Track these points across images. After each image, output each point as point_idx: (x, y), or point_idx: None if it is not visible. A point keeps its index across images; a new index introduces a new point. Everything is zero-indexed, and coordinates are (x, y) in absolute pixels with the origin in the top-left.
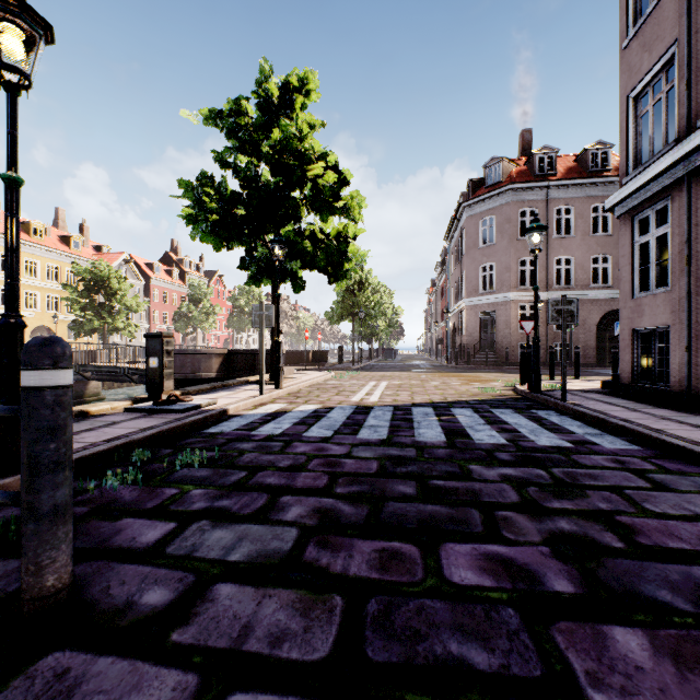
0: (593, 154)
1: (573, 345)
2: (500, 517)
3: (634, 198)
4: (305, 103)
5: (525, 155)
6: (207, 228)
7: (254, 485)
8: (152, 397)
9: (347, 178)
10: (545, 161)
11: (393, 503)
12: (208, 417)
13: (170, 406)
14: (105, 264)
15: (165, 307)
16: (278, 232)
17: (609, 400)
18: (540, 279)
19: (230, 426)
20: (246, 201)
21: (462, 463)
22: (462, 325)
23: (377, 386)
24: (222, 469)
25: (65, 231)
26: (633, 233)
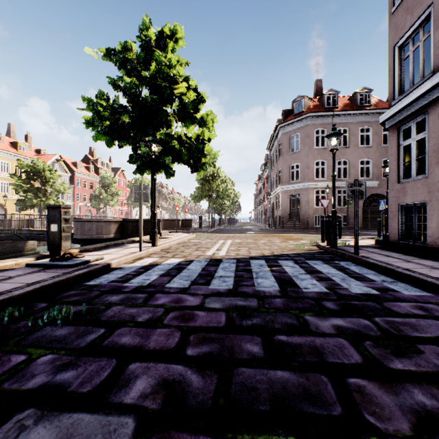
0: (360, 95)
1: (348, 216)
2: (353, 388)
3: (400, 114)
4: (175, 48)
5: (318, 96)
6: (101, 130)
7: (107, 346)
8: (53, 254)
9: (203, 97)
10: (331, 99)
11: (242, 369)
12: (92, 270)
13: (63, 262)
14: (41, 161)
15: (85, 191)
16: (154, 134)
17: (386, 253)
18: (328, 174)
19: (108, 278)
20: (131, 112)
21: (297, 313)
22: (278, 203)
23: (225, 244)
24: (83, 326)
25: (14, 139)
26: (399, 139)
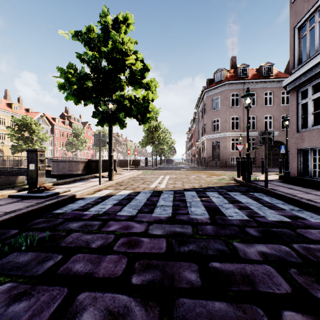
0: (265, 68)
1: (256, 157)
2: None
3: (299, 79)
4: (127, 31)
5: (233, 68)
6: (70, 92)
7: (61, 274)
8: (31, 187)
9: (148, 67)
10: (243, 70)
11: (182, 300)
12: (60, 201)
13: (38, 193)
14: (29, 117)
15: (61, 139)
16: (111, 95)
17: (289, 186)
18: (241, 126)
19: (72, 207)
20: (93, 78)
21: (226, 239)
22: (204, 148)
23: (164, 178)
24: (44, 253)
25: (10, 101)
26: (298, 98)
